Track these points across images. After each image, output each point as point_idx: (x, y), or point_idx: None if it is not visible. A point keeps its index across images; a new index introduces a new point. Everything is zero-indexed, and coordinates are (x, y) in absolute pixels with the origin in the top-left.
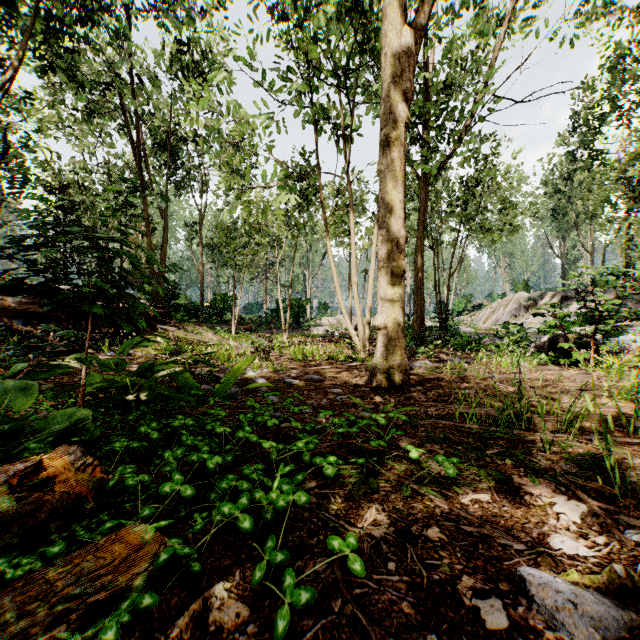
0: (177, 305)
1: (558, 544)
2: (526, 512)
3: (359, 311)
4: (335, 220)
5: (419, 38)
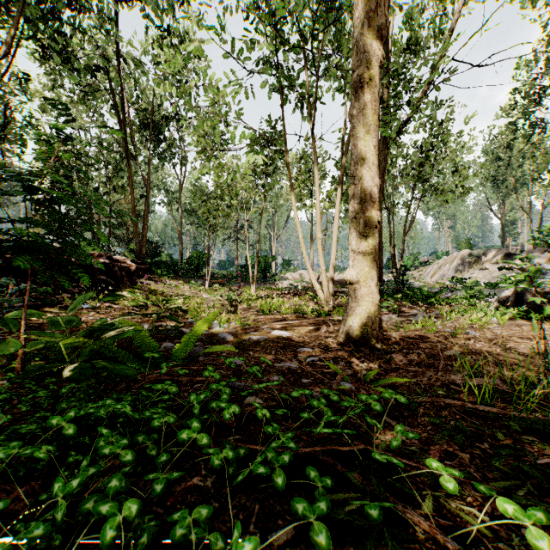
0: (158, 262)
1: None
2: None
3: (323, 266)
4: (298, 184)
5: None
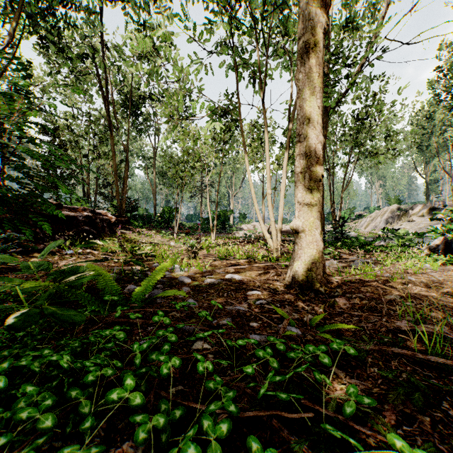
0: (136, 215)
1: None
2: None
3: (272, 218)
4: (252, 149)
5: None
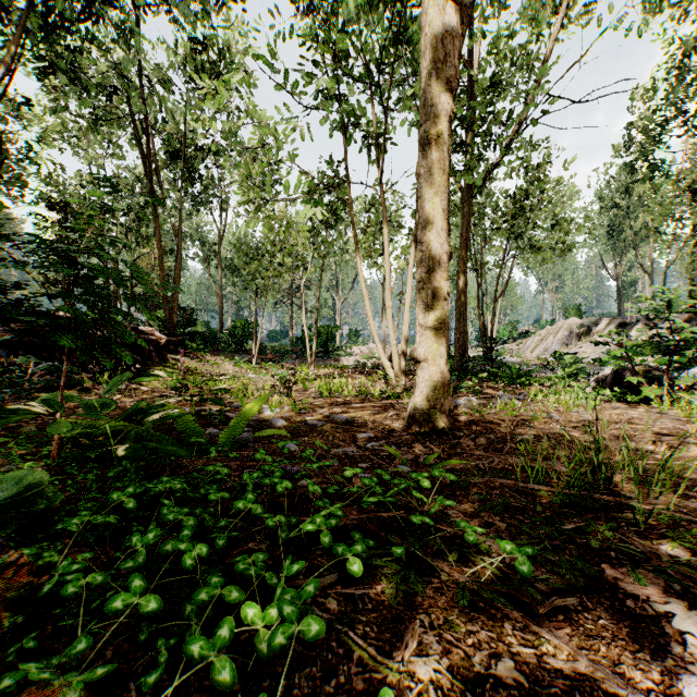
0: (193, 332)
1: (696, 695)
2: (633, 629)
3: (394, 340)
4: (367, 238)
5: (465, 17)
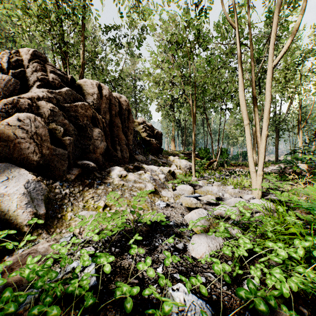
0: None
1: None
2: None
3: None
4: None
5: None
